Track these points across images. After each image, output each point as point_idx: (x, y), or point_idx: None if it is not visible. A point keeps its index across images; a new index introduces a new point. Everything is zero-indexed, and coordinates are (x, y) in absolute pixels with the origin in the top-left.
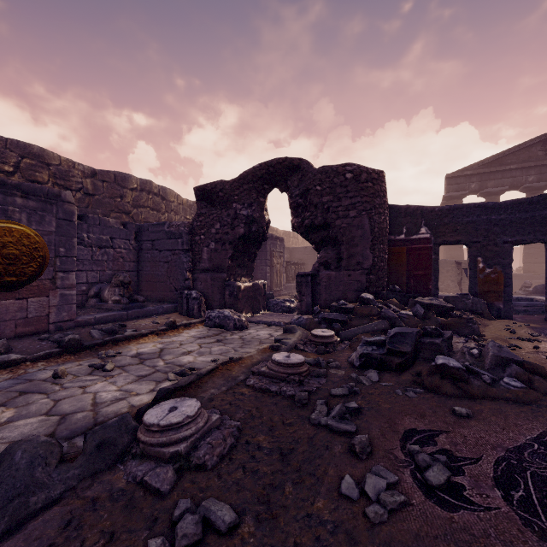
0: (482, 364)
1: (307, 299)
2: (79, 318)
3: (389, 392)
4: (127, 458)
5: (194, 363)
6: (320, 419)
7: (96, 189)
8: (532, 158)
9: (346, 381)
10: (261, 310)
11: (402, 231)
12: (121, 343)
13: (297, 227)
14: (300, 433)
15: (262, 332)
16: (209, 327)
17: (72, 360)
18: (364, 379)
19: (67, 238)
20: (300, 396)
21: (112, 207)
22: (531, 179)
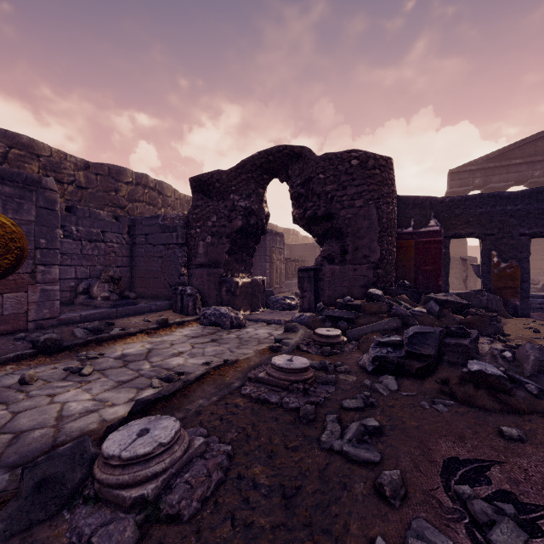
0: (520, 370)
1: (309, 295)
2: (62, 315)
3: (413, 405)
4: (77, 502)
5: (184, 366)
6: (333, 442)
7: (89, 182)
8: (538, 152)
9: (359, 389)
10: (261, 308)
11: (410, 223)
12: (106, 343)
13: (299, 219)
14: (308, 463)
15: (261, 330)
16: (204, 326)
17: (47, 362)
18: (380, 388)
19: (49, 229)
20: (306, 410)
21: (106, 201)
22: (537, 173)
